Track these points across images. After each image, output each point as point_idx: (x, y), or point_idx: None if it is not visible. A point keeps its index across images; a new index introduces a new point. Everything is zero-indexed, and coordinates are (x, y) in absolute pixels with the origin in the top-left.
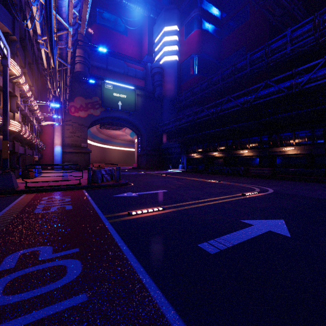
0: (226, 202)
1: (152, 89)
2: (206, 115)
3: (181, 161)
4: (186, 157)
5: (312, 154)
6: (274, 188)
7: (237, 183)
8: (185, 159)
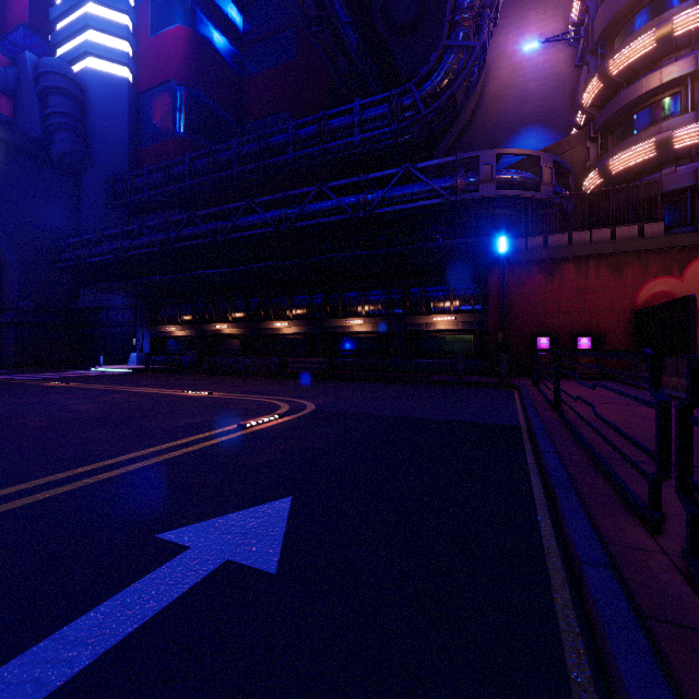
0: (172, 460)
1: (41, 133)
2: (199, 234)
3: (137, 345)
4: (152, 333)
5: (388, 332)
6: (319, 401)
7: (250, 395)
8: (149, 338)
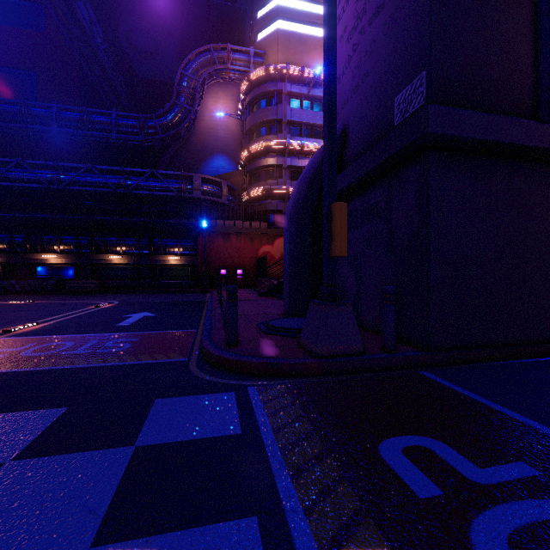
0: (91, 312)
1: None
2: None
3: None
4: None
5: (139, 264)
6: (117, 300)
7: (66, 301)
8: None
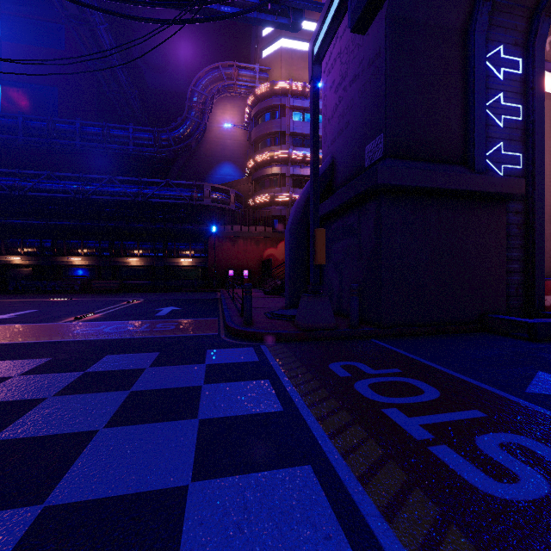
0: (128, 307)
1: None
2: None
3: None
4: None
5: (154, 266)
6: (141, 298)
7: (98, 298)
8: None
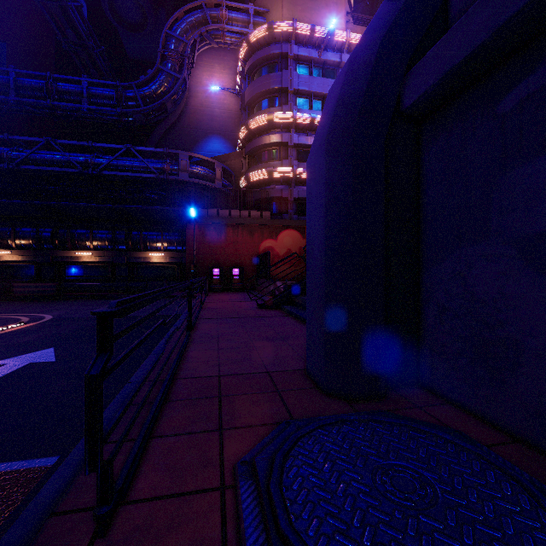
0: None
1: None
2: None
3: None
4: None
5: (114, 262)
6: (55, 314)
7: None
8: None
